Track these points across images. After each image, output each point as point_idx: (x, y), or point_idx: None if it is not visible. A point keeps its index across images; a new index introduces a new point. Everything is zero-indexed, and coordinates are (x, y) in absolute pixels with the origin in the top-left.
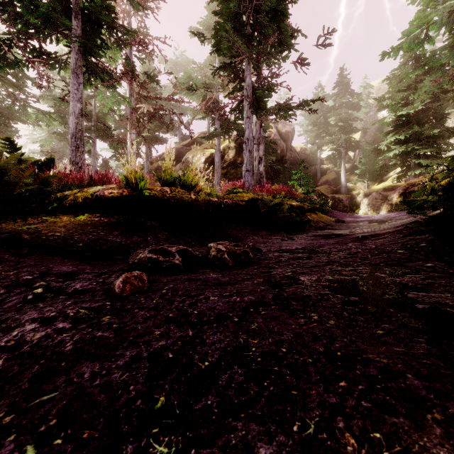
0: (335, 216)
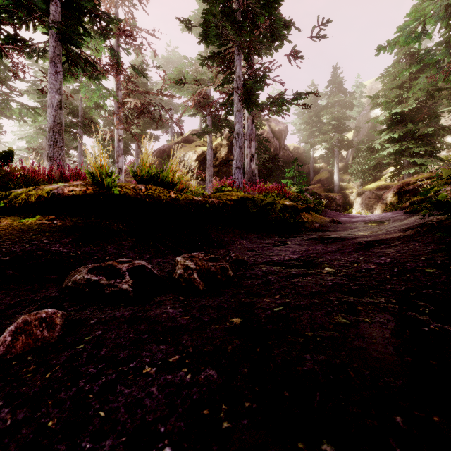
0: (330, 216)
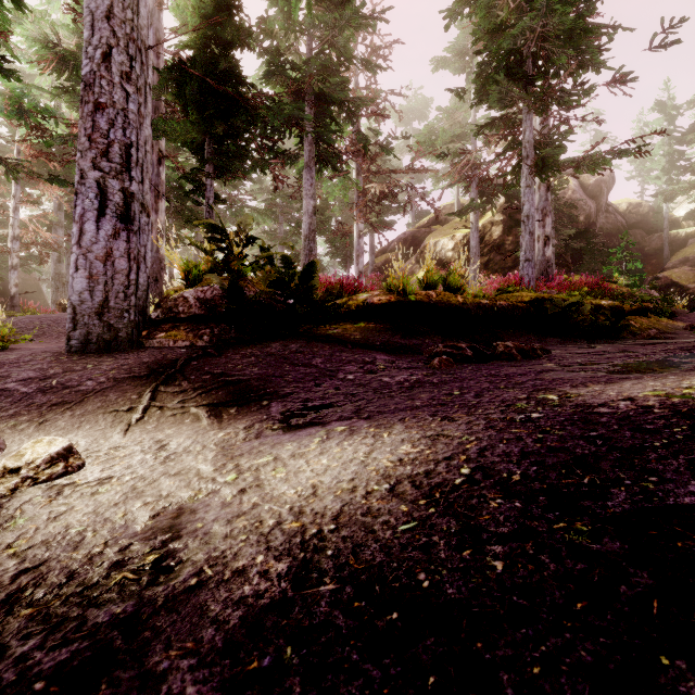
0: (693, 322)
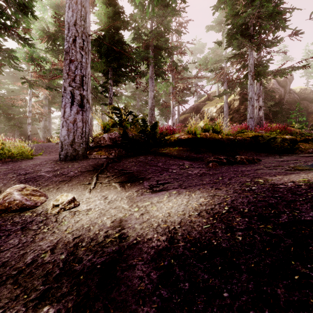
0: None
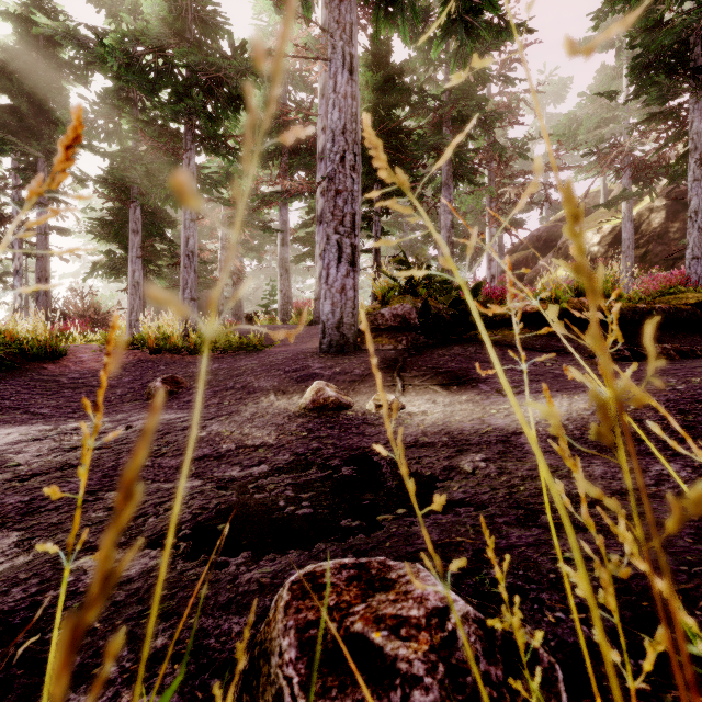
0: None
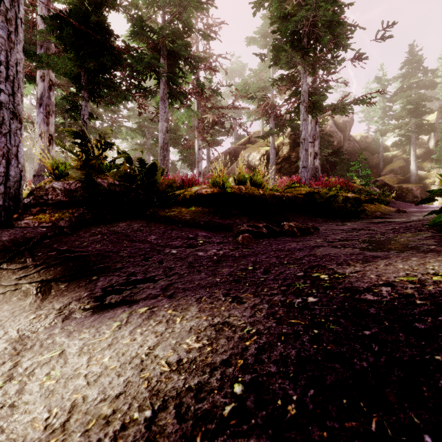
0: (398, 207)
